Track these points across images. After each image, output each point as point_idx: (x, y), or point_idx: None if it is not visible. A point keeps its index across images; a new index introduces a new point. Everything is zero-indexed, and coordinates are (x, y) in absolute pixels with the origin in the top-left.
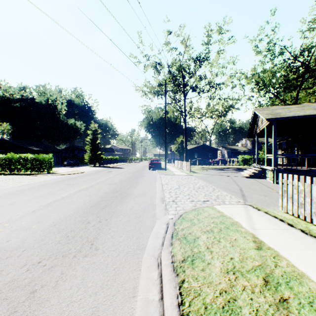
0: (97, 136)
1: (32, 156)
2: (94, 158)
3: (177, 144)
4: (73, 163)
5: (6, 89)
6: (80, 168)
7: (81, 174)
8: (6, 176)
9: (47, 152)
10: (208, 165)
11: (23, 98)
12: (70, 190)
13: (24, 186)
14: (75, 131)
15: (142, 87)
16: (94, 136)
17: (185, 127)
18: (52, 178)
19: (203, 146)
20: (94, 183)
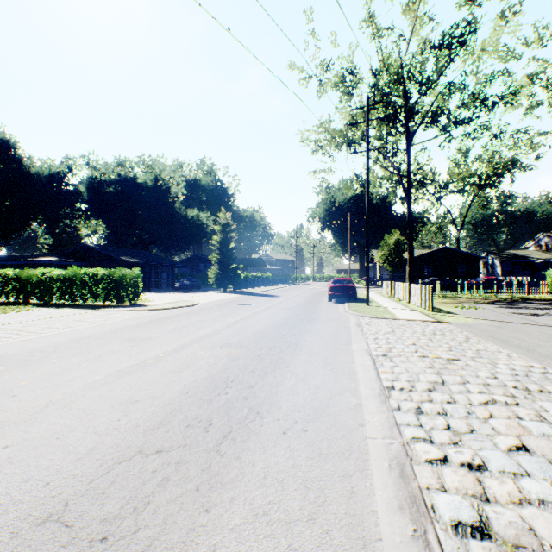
0: (230, 234)
1: (104, 272)
2: (224, 276)
3: (385, 249)
4: (189, 286)
5: (96, 166)
6: (198, 295)
7: (185, 309)
8: (55, 310)
9: (148, 266)
10: (464, 291)
11: (122, 178)
12: (108, 365)
13: (32, 343)
14: (199, 230)
15: (315, 131)
16: (224, 234)
17: (410, 209)
18: (119, 320)
19: (443, 251)
20: (187, 341)
